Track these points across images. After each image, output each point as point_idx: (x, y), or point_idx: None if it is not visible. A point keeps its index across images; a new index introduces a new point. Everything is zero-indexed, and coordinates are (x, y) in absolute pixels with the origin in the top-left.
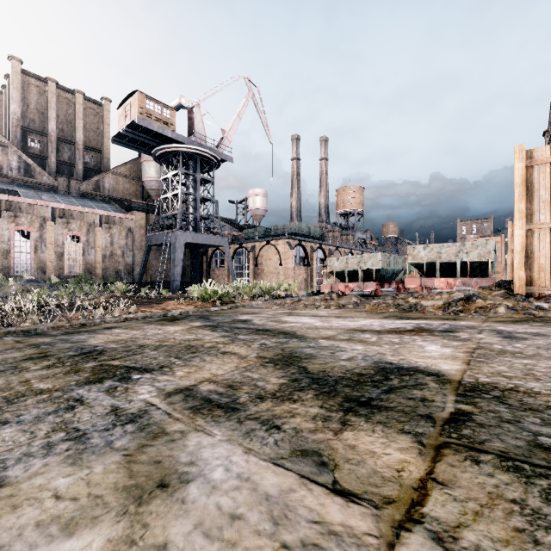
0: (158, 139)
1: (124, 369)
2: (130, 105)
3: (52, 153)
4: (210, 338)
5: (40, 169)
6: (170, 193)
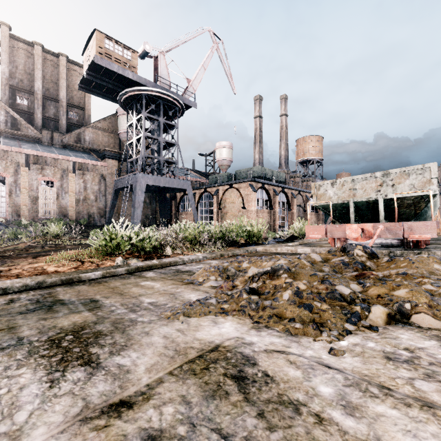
0: (122, 84)
1: None
2: (91, 47)
3: (38, 109)
4: None
5: (26, 122)
6: (135, 137)
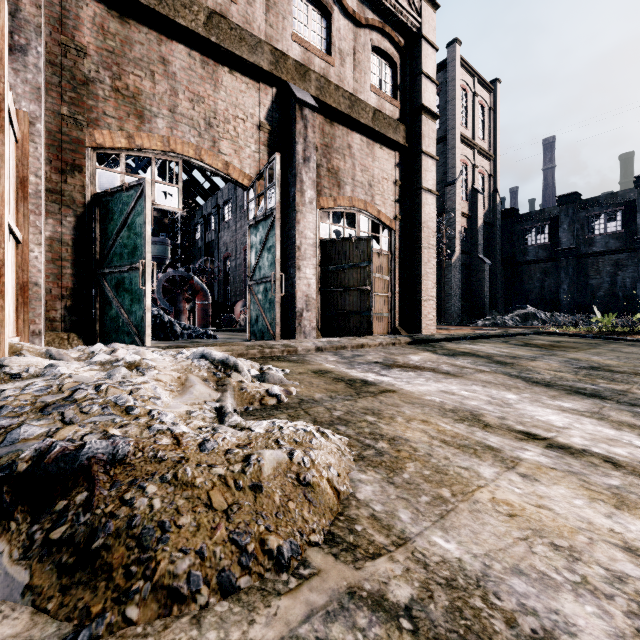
0: None
1: (602, 370)
2: None
3: None
4: (633, 389)
5: None
6: None
